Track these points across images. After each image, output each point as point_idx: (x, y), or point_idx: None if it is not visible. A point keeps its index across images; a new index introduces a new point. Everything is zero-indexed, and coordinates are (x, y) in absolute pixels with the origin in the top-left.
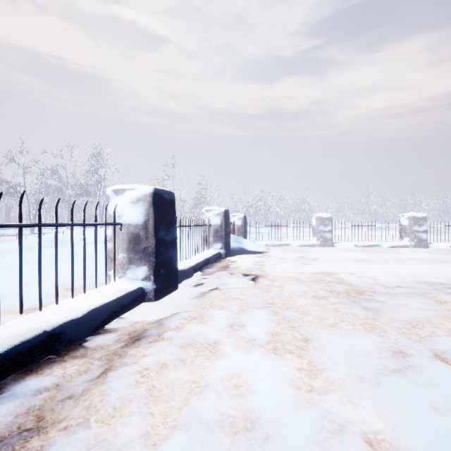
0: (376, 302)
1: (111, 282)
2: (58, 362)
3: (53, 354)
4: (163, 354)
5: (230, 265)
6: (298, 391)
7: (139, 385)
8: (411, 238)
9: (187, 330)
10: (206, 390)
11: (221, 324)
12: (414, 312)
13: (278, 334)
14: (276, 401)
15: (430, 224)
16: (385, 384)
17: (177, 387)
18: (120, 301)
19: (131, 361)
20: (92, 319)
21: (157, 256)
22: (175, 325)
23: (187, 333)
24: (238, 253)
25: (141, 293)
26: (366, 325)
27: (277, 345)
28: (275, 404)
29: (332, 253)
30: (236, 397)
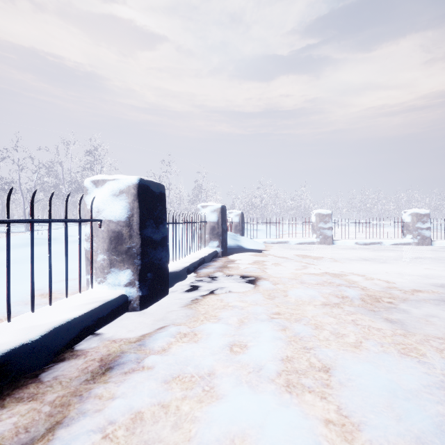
0: (398, 311)
1: (89, 289)
2: None
3: None
4: (139, 396)
5: (228, 265)
6: None
7: None
8: (414, 235)
9: (174, 355)
10: None
11: (218, 345)
12: None
13: (290, 359)
14: None
15: (433, 221)
16: None
17: None
18: (96, 314)
19: (94, 407)
20: (54, 340)
21: (143, 257)
22: (160, 347)
23: (173, 359)
24: (235, 251)
25: (124, 301)
26: (398, 345)
27: (290, 378)
28: None
29: (333, 251)
30: None
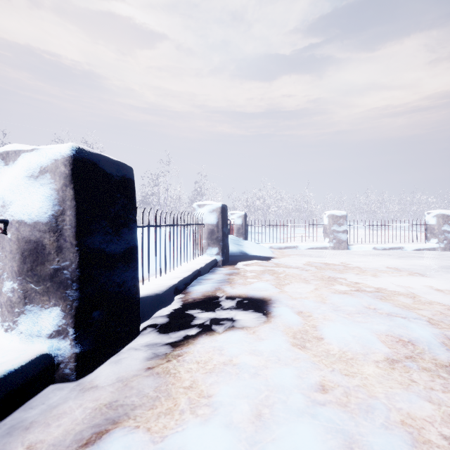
0: None
1: None
2: None
3: None
4: None
5: (229, 278)
6: None
7: None
8: (440, 240)
9: None
10: None
11: None
12: None
13: None
14: None
15: None
16: None
17: None
18: None
19: None
20: None
21: (83, 286)
22: None
23: None
24: (239, 259)
25: (44, 367)
26: None
27: None
28: None
29: (352, 258)
30: None
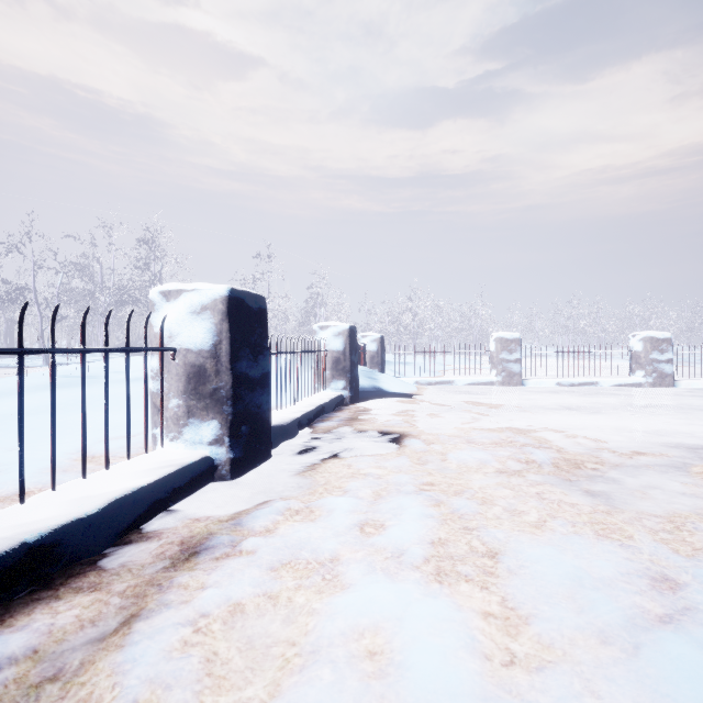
0: (606, 482)
1: (158, 448)
2: (45, 601)
3: (39, 583)
4: (238, 585)
5: (359, 416)
6: (487, 665)
7: (189, 650)
8: (648, 372)
9: (282, 536)
10: (314, 664)
11: (343, 524)
12: (674, 500)
13: (443, 543)
14: (447, 690)
15: (677, 349)
16: (649, 650)
17: (260, 655)
18: (170, 483)
19: (178, 598)
20: (117, 516)
21: (235, 403)
22: (263, 526)
23: (282, 542)
24: (371, 396)
25: (208, 467)
26: (596, 525)
27: (442, 565)
28: (446, 696)
29: (522, 396)
30: (370, 678)
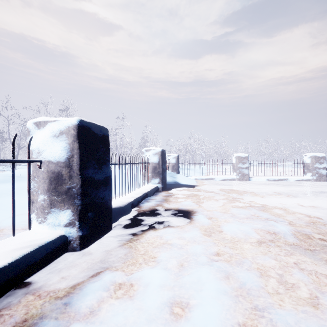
0: None
1: (31, 228)
2: None
3: None
4: None
5: (167, 199)
6: None
7: None
8: (313, 173)
9: (102, 323)
10: None
11: (155, 304)
12: None
13: None
14: None
15: None
16: None
17: None
18: (25, 262)
19: None
20: None
21: (83, 197)
22: (89, 307)
23: None
24: (173, 186)
25: (63, 242)
26: None
27: None
28: None
29: (251, 186)
30: None
